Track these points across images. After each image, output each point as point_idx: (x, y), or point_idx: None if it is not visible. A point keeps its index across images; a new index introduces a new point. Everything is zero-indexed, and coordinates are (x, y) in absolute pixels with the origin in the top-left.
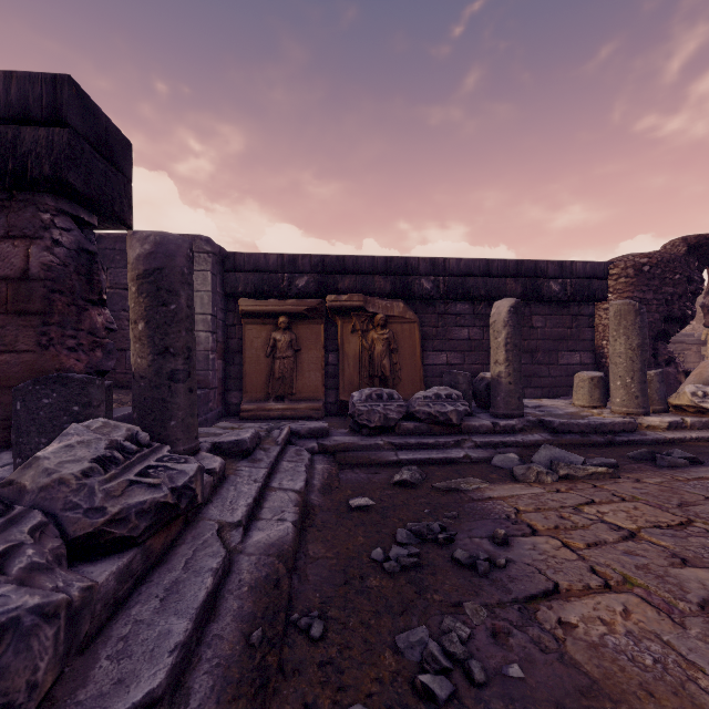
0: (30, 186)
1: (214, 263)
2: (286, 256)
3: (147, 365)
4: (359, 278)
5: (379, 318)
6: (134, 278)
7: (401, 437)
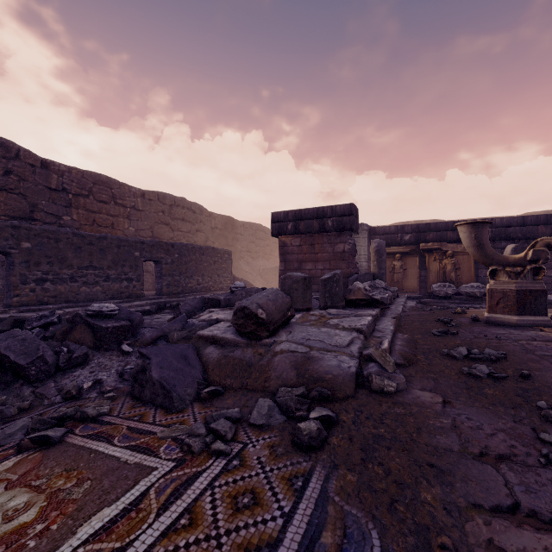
0: (345, 231)
1: (368, 233)
2: (399, 226)
3: (377, 271)
4: (438, 233)
5: (449, 253)
6: (374, 252)
7: (453, 300)
